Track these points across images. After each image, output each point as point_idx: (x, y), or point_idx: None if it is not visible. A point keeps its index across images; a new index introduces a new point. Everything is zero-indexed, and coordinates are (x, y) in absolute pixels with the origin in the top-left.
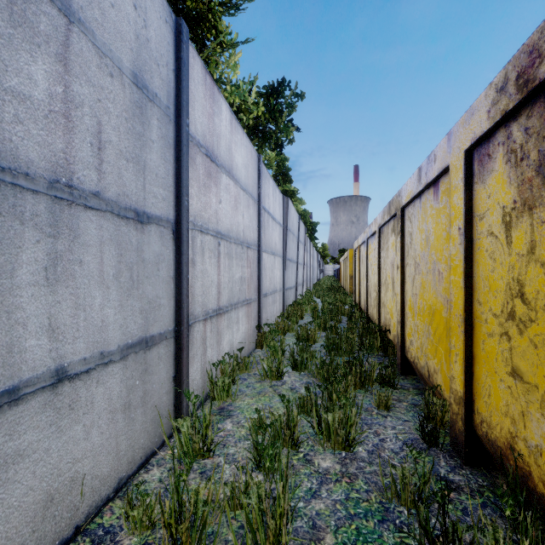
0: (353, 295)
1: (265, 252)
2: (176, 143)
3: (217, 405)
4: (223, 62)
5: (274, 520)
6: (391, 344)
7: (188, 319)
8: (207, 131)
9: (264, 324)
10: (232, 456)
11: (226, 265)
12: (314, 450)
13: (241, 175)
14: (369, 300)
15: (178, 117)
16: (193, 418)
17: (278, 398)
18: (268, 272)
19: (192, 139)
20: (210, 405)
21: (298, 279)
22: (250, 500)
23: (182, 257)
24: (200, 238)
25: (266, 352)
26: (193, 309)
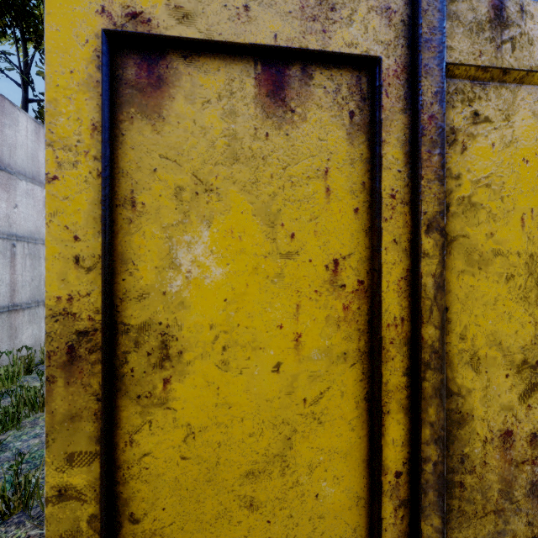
0: None
1: None
2: None
3: None
4: None
5: None
6: None
7: None
8: None
9: None
10: None
11: (28, 264)
12: None
13: None
14: None
15: None
16: None
17: None
18: None
19: None
20: None
21: None
22: None
23: None
24: None
25: None
26: None
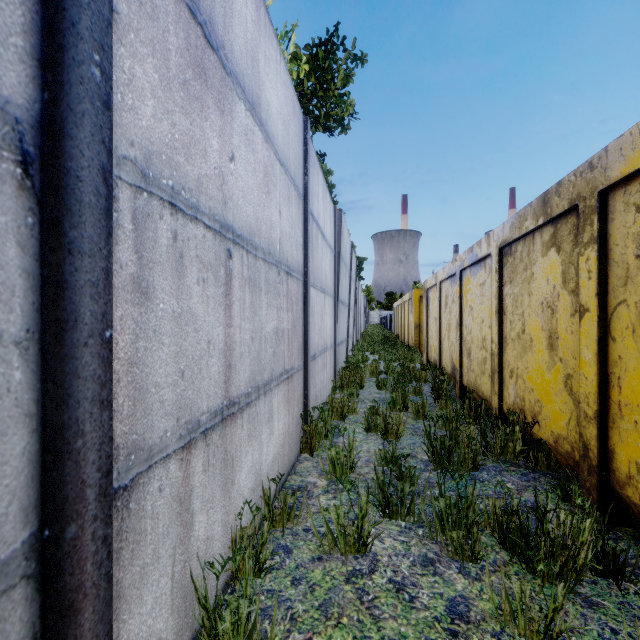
0: (425, 350)
1: (313, 287)
2: None
3: None
4: None
5: None
6: (543, 447)
7: (108, 482)
8: None
9: (313, 408)
10: None
11: (247, 303)
12: None
13: (276, 132)
14: (465, 361)
15: None
16: None
17: (377, 637)
18: (317, 320)
19: None
20: None
21: (349, 329)
22: None
23: (71, 263)
24: (169, 222)
25: (323, 469)
26: (142, 431)
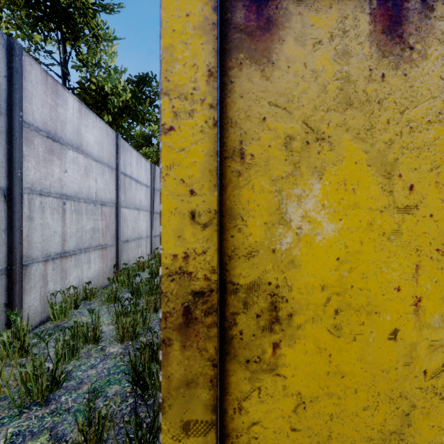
0: None
1: (126, 208)
2: (9, 130)
3: (54, 324)
4: (101, 50)
5: (47, 381)
6: None
7: (22, 260)
8: (48, 119)
9: (123, 264)
10: (46, 353)
11: (74, 219)
12: (111, 343)
13: (93, 150)
14: None
15: (10, 111)
16: (14, 330)
17: (108, 315)
18: (131, 224)
19: (29, 126)
20: (28, 320)
21: None
22: (26, 369)
23: (14, 215)
24: (39, 199)
25: None
26: (31, 253)
